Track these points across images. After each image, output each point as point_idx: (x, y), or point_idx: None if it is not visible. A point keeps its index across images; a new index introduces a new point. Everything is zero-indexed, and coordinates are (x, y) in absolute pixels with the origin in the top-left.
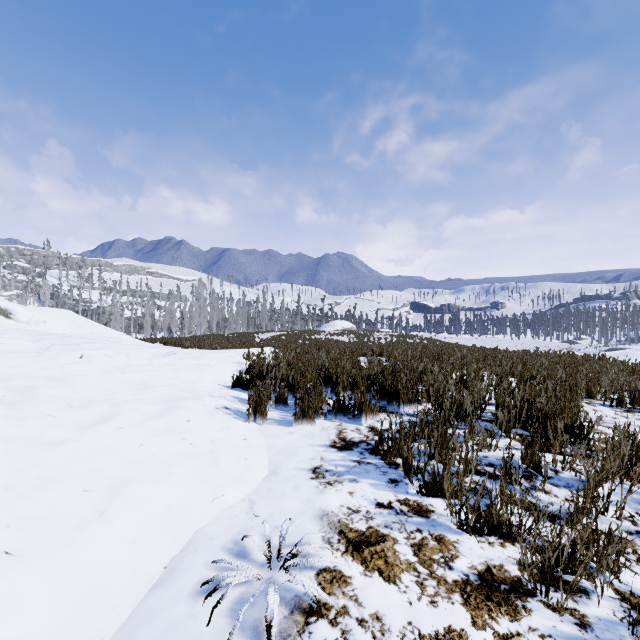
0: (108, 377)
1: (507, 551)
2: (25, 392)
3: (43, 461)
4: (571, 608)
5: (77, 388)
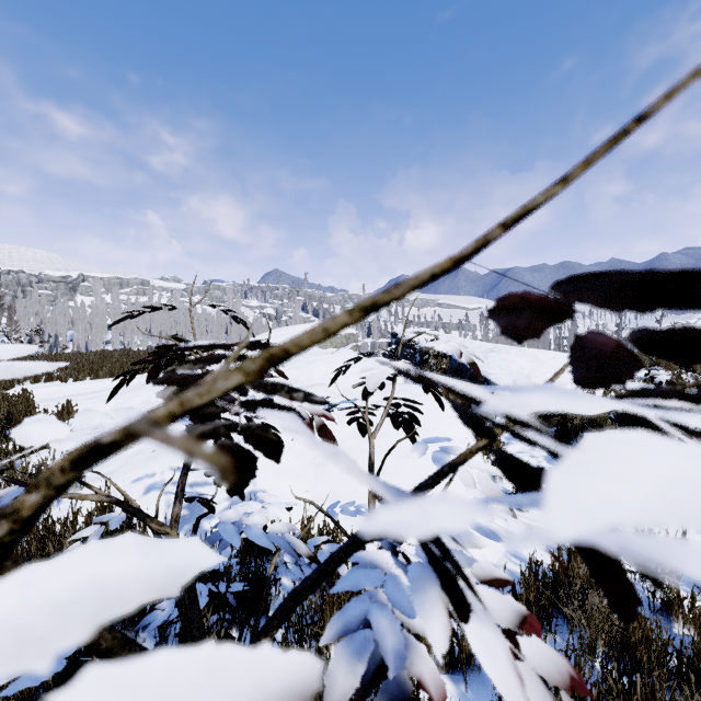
0: None
1: None
2: None
3: None
4: None
5: None
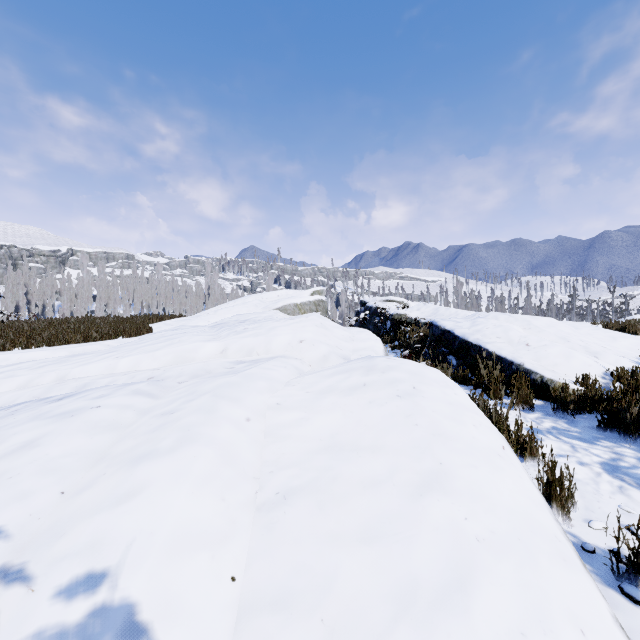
0: None
1: None
2: None
3: (579, 331)
4: None
5: None
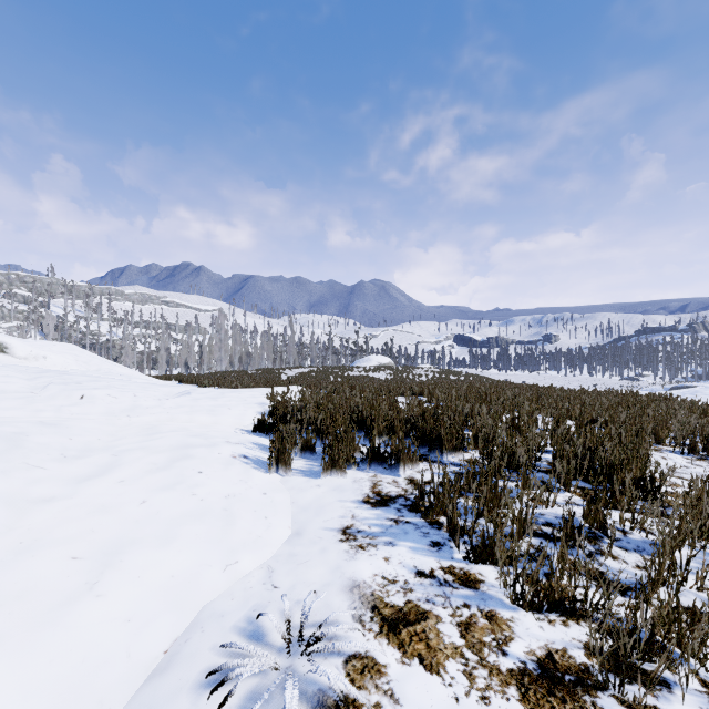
0: (111, 421)
1: (571, 631)
2: (11, 440)
3: (26, 522)
4: (650, 705)
5: (73, 434)
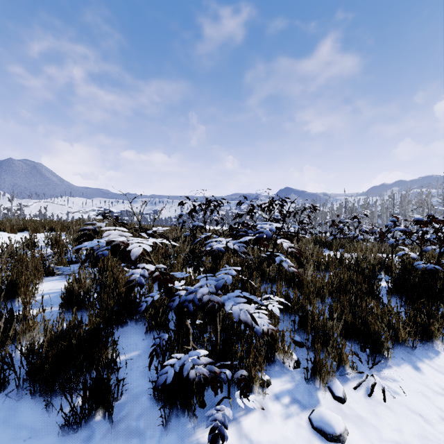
0: None
1: None
2: None
3: None
4: None
5: None
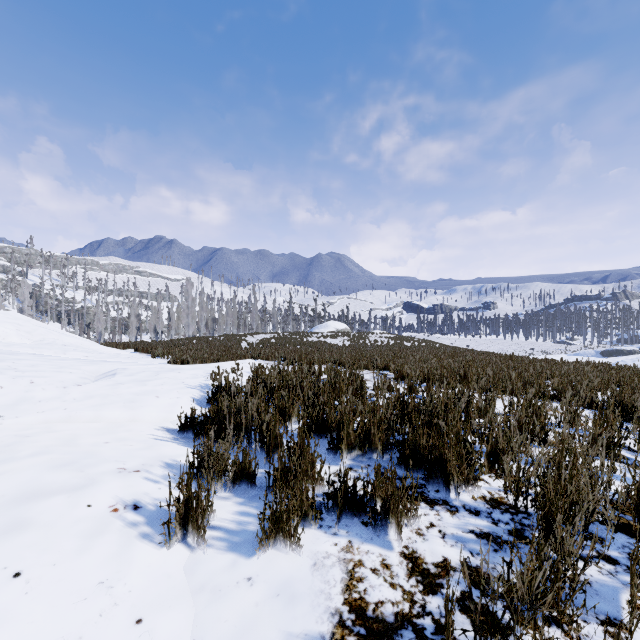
0: None
1: None
2: None
3: None
4: None
5: None
